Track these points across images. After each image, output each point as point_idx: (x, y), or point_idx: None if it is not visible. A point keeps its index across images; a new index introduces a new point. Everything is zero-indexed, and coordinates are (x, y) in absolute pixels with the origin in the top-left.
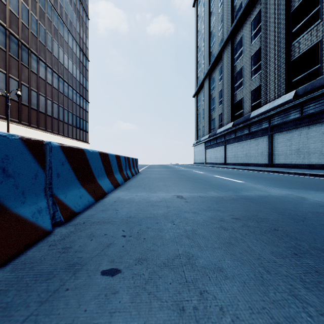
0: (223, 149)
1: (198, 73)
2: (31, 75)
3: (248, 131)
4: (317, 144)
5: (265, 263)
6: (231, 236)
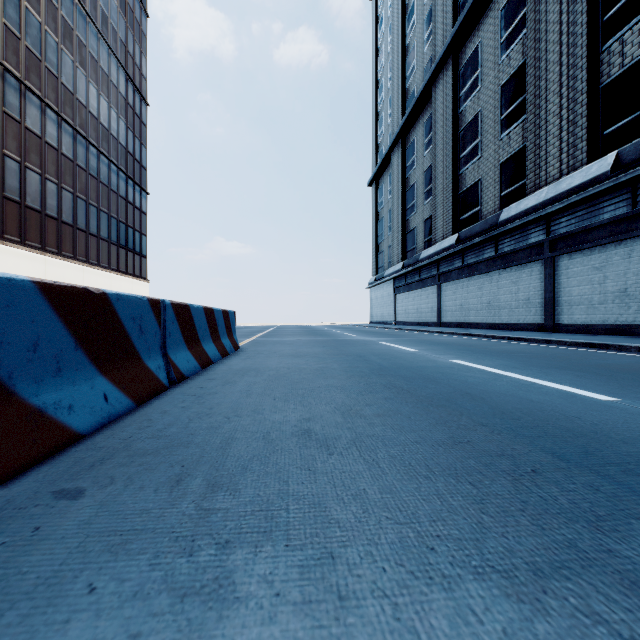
0: (434, 293)
1: (378, 135)
2: (5, 123)
3: (494, 252)
4: None
5: None
6: None
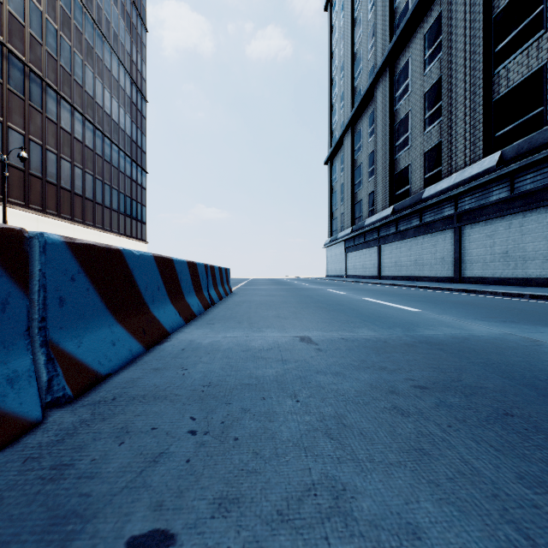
0: (375, 252)
1: (333, 123)
2: (47, 125)
3: (419, 221)
4: (539, 243)
5: (514, 510)
6: (419, 432)
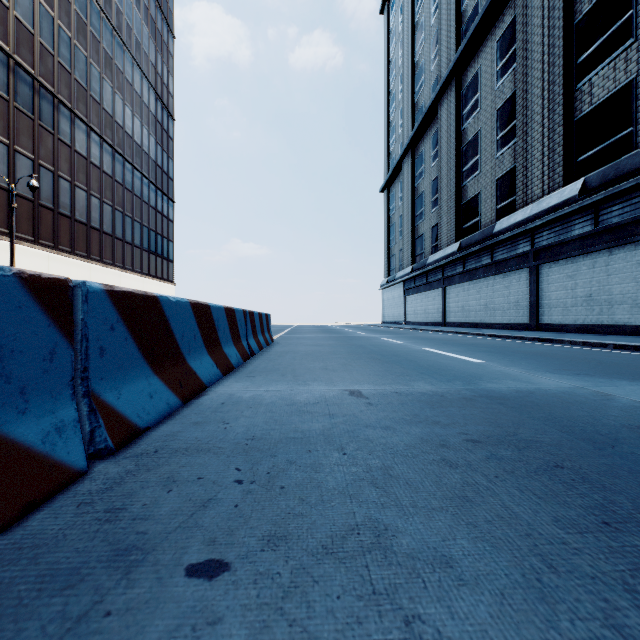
0: (439, 295)
1: (390, 144)
2: (59, 148)
3: (489, 259)
4: (627, 284)
5: (543, 546)
6: (465, 482)
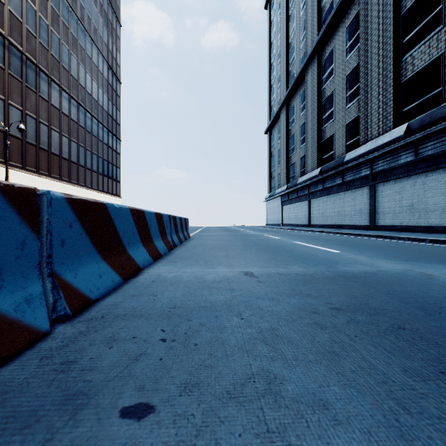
0: (306, 205)
1: (271, 100)
2: (40, 102)
3: (341, 180)
4: (438, 197)
5: (397, 391)
6: (333, 340)
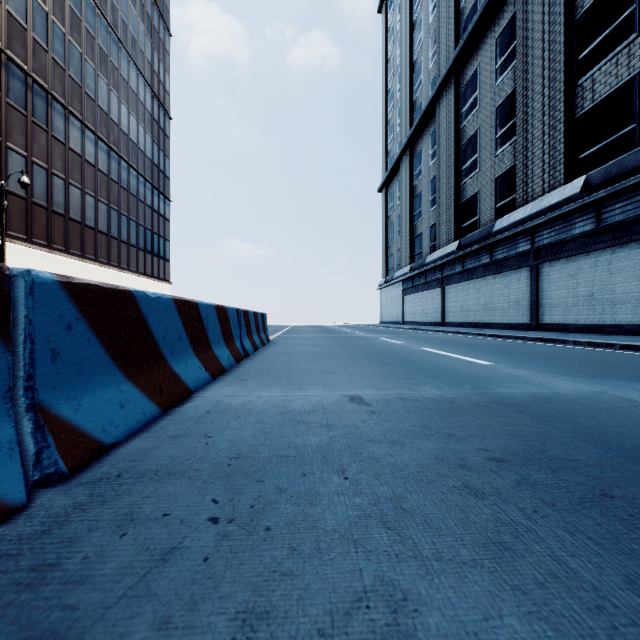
0: (438, 295)
1: (388, 143)
2: (53, 145)
3: (489, 258)
4: (630, 283)
5: (626, 628)
6: (498, 519)
